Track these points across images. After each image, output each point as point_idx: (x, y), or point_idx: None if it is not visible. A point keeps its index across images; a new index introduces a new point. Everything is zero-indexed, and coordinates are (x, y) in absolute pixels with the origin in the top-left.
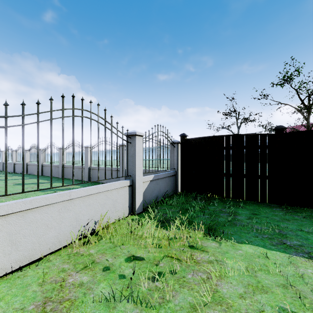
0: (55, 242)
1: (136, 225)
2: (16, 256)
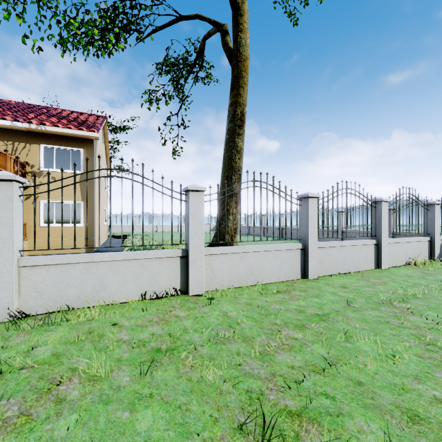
0: (398, 262)
1: None
2: (389, 261)
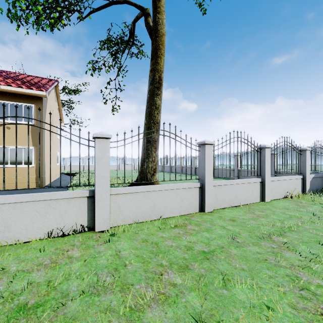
0: (279, 196)
1: (316, 196)
2: (271, 195)
